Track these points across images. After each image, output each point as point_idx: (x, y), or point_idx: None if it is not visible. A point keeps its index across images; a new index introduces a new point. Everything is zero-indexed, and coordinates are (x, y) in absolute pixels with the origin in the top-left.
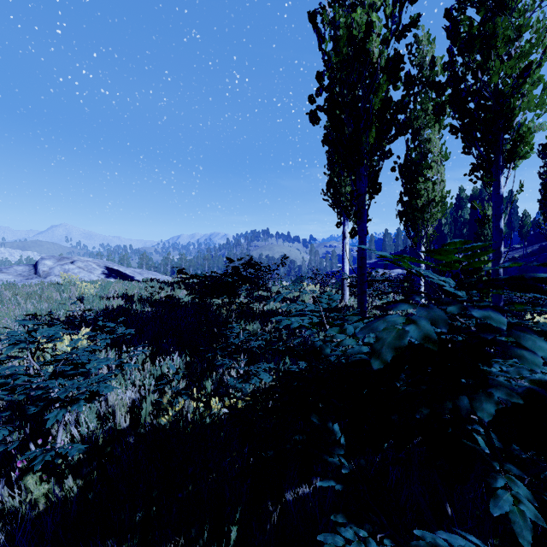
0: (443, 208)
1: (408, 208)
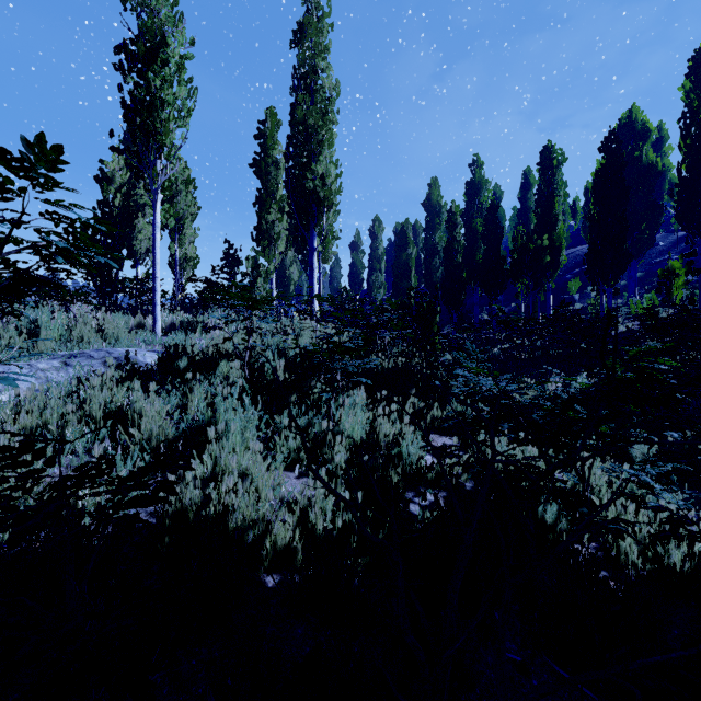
0: (196, 264)
1: (172, 260)
